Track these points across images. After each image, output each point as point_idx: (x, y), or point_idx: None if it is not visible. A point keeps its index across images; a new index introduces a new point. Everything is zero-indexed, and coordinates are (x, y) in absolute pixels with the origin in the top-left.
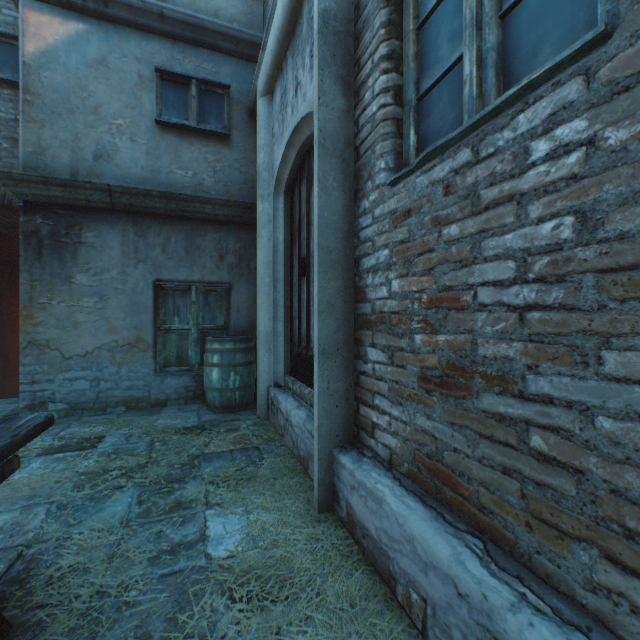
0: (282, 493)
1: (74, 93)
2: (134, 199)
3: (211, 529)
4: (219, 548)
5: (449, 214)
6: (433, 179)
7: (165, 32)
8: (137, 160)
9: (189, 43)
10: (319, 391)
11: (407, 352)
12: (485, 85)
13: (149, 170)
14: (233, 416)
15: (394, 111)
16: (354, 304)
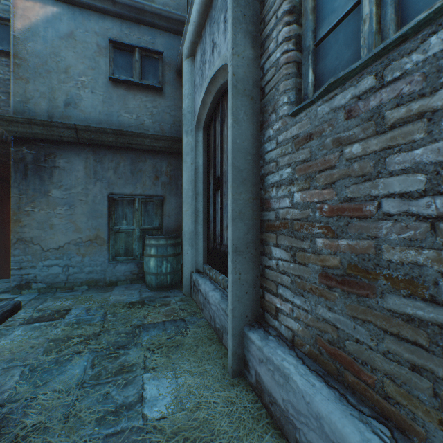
0: (203, 359)
1: (50, 58)
2: (93, 135)
3: (147, 391)
4: (153, 409)
5: (351, 135)
6: (334, 106)
7: (116, 13)
8: (96, 106)
9: (133, 21)
10: (233, 281)
11: (309, 253)
12: (384, 21)
13: (104, 114)
14: (165, 293)
15: (295, 55)
16: (260, 212)
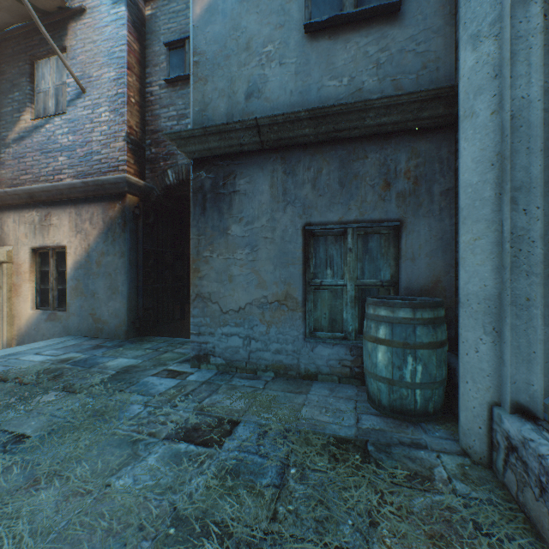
0: None
1: (229, 37)
2: (281, 130)
3: None
4: None
5: None
6: None
7: None
8: (285, 85)
9: None
10: None
11: None
12: None
13: (297, 93)
14: (412, 432)
15: None
16: None
